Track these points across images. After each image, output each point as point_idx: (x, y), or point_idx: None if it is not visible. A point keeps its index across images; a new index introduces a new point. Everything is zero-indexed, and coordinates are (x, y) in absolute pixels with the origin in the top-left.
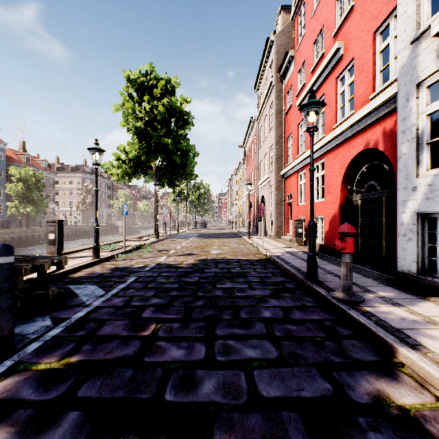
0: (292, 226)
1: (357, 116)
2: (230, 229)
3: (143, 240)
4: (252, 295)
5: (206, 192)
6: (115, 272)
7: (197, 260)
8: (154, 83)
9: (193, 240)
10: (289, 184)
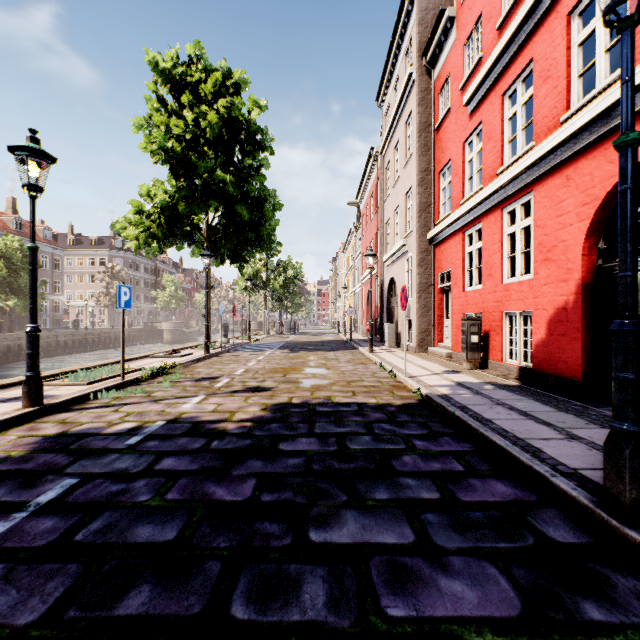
0: (451, 329)
1: None
2: (335, 335)
3: (178, 356)
4: (453, 619)
5: (296, 276)
6: (37, 456)
7: (269, 407)
8: (203, 77)
9: (271, 355)
10: (443, 254)
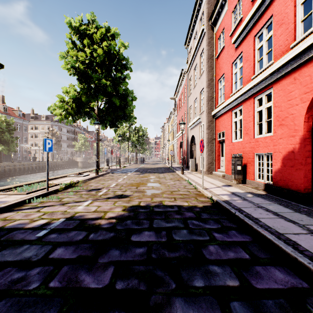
0: (224, 162)
1: None
2: (163, 164)
3: (81, 176)
4: None
5: (144, 134)
6: None
7: (127, 208)
8: (95, 31)
9: (130, 175)
10: (220, 123)
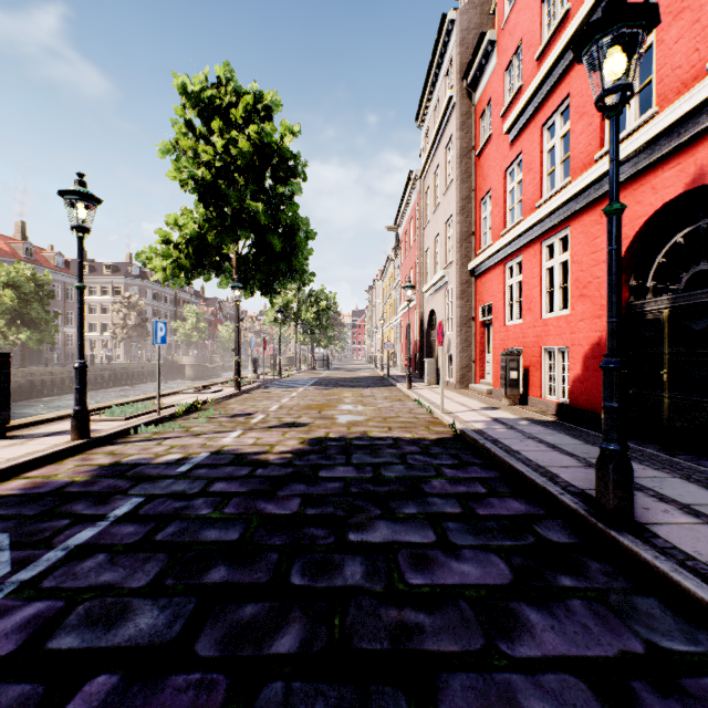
0: (492, 365)
1: (672, 112)
2: (371, 370)
3: (208, 392)
4: (459, 585)
5: (330, 306)
6: (99, 481)
7: (306, 440)
8: (233, 100)
9: (304, 392)
10: (484, 286)
